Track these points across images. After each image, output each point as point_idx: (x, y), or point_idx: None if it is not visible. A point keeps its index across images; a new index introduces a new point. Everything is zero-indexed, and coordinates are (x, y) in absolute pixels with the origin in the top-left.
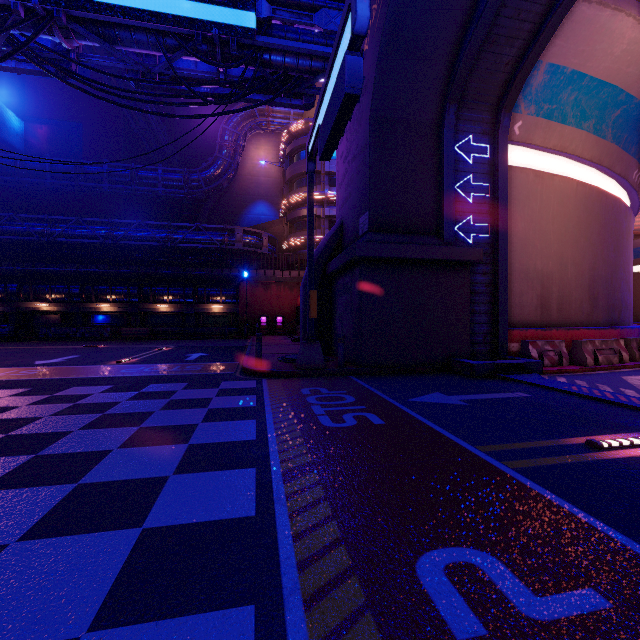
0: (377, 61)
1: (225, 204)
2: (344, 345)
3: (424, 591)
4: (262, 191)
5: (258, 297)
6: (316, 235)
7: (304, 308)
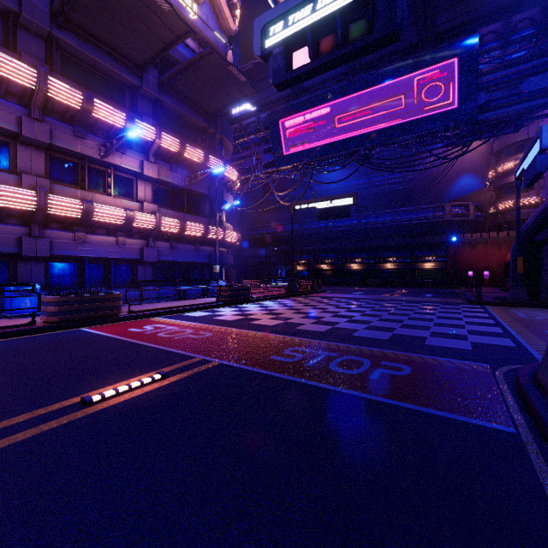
0: None
1: (432, 184)
2: (546, 290)
3: (545, 332)
4: (467, 165)
5: (465, 256)
6: (528, 197)
7: (513, 266)
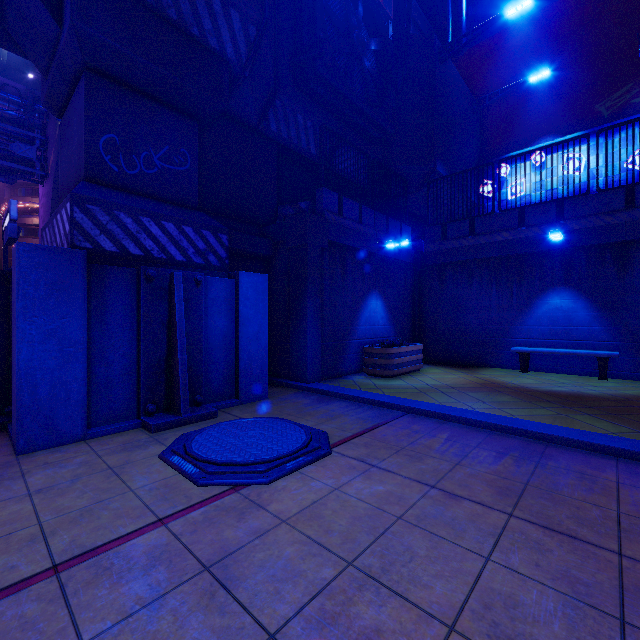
0: (53, 188)
1: None
2: None
3: None
4: None
5: None
6: None
7: None
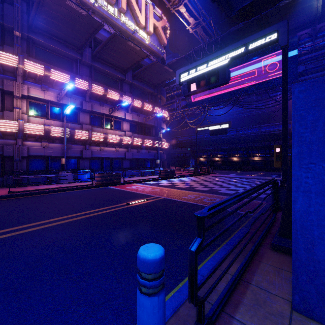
0: None
1: None
2: None
3: None
4: None
5: None
6: None
7: None
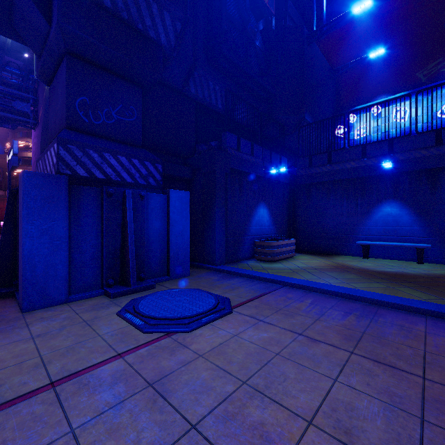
0: (42, 132)
1: None
2: None
3: None
4: None
5: None
6: None
7: None
